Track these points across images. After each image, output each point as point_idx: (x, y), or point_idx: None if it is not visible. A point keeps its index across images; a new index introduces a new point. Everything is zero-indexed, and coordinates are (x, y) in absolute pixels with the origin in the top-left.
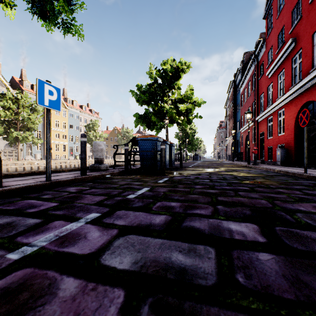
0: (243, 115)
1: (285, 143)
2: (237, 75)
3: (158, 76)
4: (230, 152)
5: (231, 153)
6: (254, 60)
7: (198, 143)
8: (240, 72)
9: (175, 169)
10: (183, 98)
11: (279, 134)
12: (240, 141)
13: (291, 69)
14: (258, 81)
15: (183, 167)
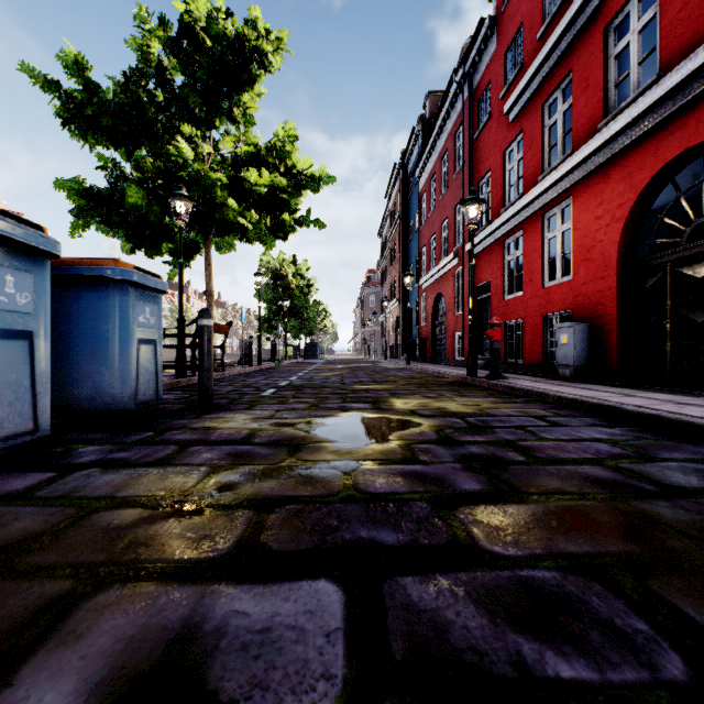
0: (428, 245)
1: (575, 307)
2: (411, 148)
3: (166, 51)
4: (393, 338)
5: (396, 341)
6: (460, 90)
7: (318, 316)
8: (418, 140)
9: (114, 441)
10: (264, 155)
11: (547, 282)
12: (418, 311)
13: (604, 61)
14: (474, 143)
15: (222, 404)
